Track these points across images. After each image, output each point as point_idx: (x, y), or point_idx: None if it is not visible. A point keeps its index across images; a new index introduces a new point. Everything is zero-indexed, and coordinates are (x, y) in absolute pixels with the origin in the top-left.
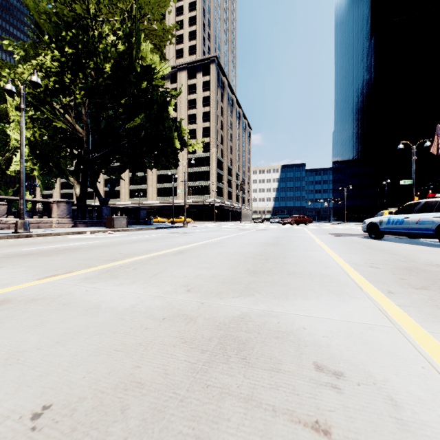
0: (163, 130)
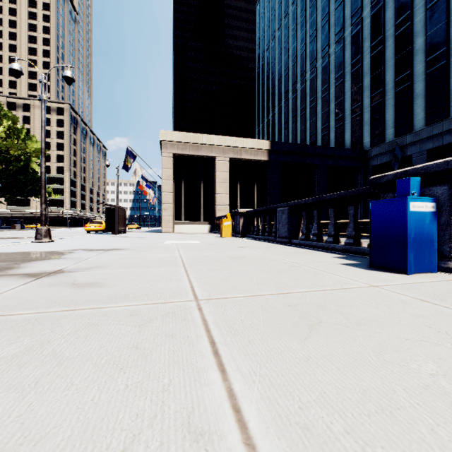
0: (39, 189)
